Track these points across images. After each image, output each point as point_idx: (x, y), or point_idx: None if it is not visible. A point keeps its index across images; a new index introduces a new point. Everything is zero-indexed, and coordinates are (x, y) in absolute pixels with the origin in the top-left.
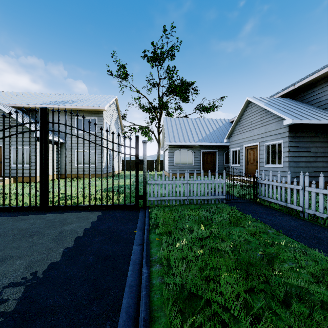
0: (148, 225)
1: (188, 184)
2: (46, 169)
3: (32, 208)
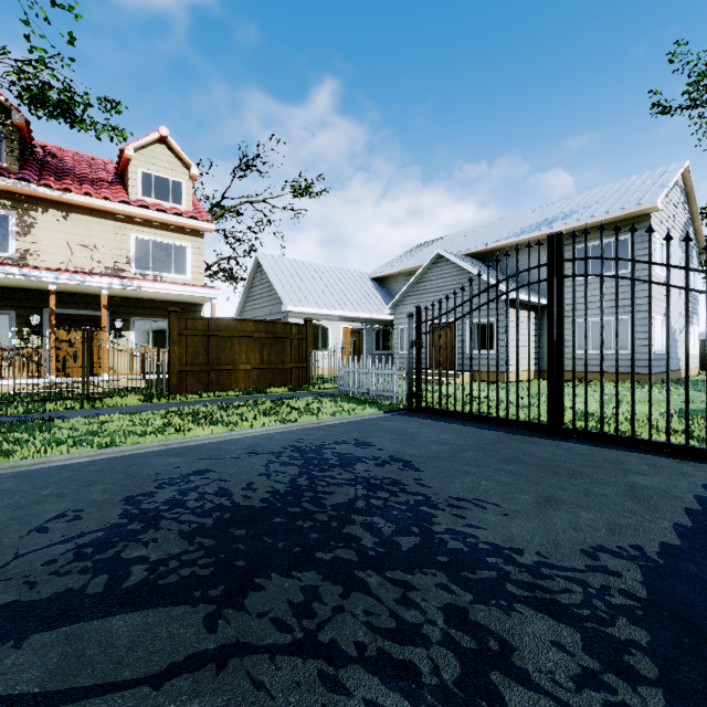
0: None
1: None
2: (559, 354)
3: (533, 426)
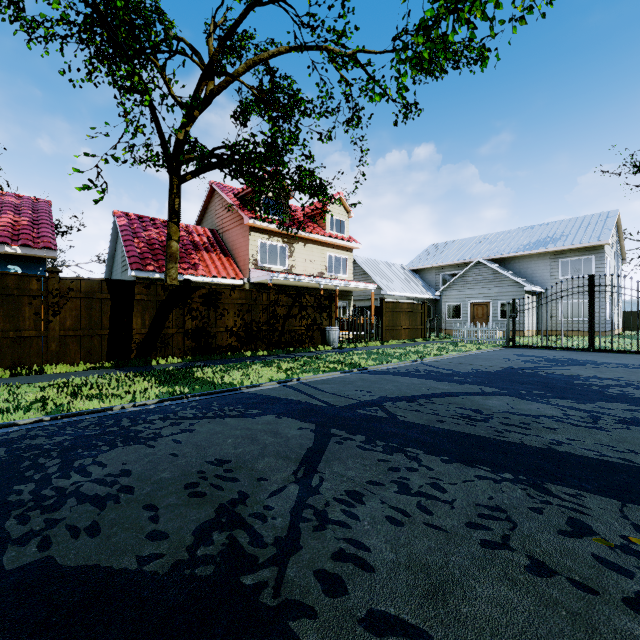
0: None
1: None
2: (593, 321)
3: (581, 349)
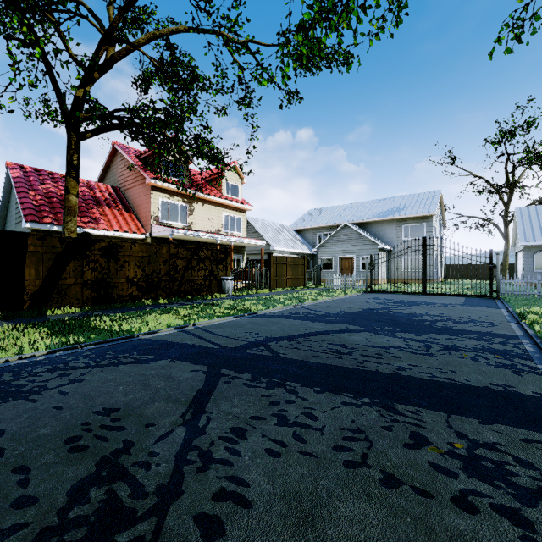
0: (503, 301)
1: (540, 283)
2: (425, 272)
3: (417, 293)
